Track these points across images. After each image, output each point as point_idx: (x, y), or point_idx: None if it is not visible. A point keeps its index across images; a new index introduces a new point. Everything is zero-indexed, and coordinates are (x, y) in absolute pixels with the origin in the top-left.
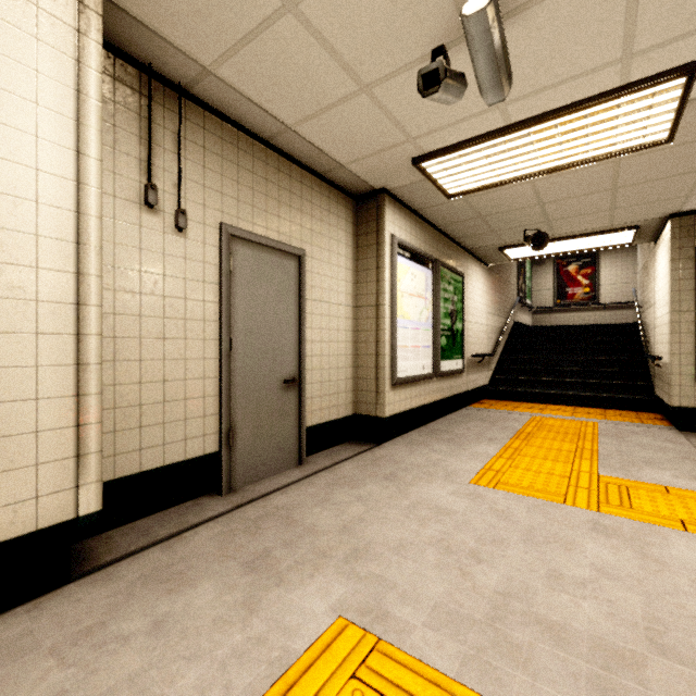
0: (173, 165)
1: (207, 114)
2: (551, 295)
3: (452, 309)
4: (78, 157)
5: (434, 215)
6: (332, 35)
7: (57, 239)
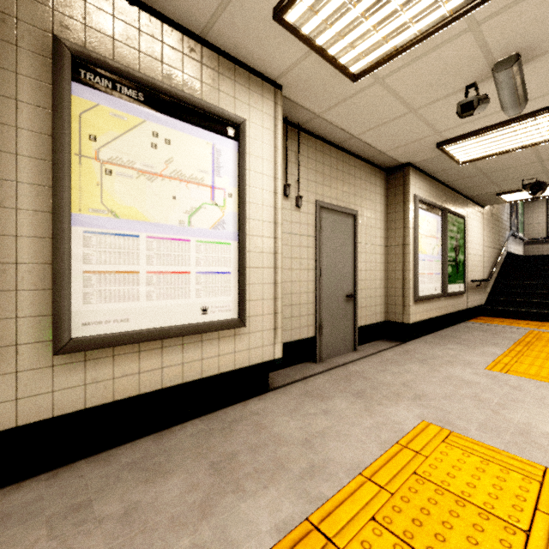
0: (294, 171)
1: (309, 137)
2: (544, 227)
3: (456, 244)
4: (275, 180)
5: (444, 176)
6: (400, 89)
7: (268, 222)
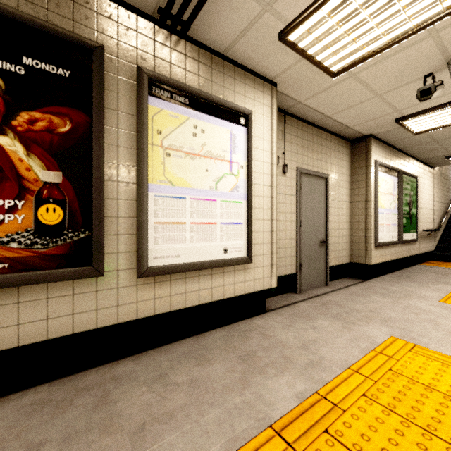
0: (281, 145)
1: (292, 119)
2: None
3: (410, 200)
4: (271, 154)
5: (400, 144)
6: (369, 80)
7: (267, 186)
